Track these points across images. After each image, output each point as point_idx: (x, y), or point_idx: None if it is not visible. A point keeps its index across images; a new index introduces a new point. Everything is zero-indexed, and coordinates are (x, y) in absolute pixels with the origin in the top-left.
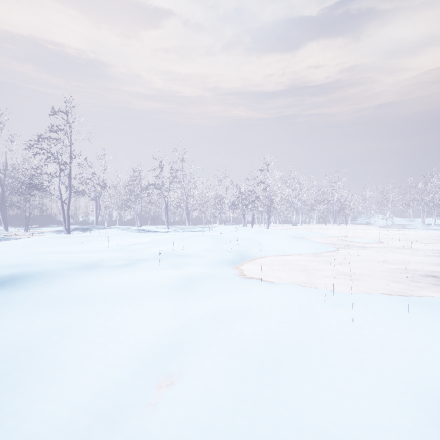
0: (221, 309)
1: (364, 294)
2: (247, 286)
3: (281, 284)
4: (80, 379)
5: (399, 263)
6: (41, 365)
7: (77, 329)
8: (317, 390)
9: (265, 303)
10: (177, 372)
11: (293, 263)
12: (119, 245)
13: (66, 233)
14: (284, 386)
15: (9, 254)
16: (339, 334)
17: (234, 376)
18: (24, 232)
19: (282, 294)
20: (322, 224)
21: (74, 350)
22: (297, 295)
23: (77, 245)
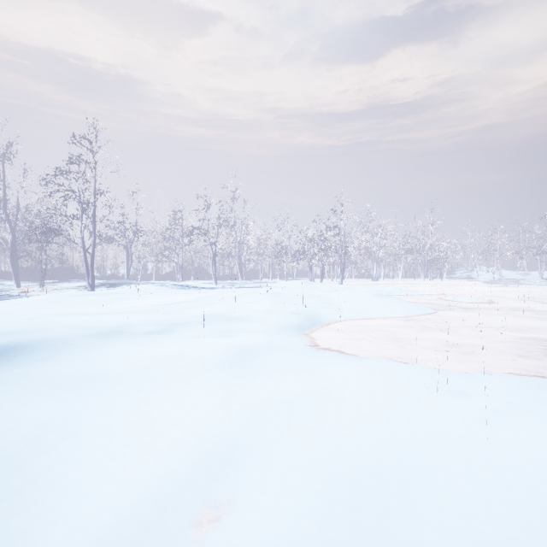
0: (288, 396)
1: (486, 375)
2: (322, 361)
3: (367, 358)
4: (78, 513)
5: (519, 330)
6: (24, 485)
7: (83, 427)
8: (449, 540)
9: (349, 387)
10: (225, 498)
11: (378, 329)
12: (154, 305)
13: (89, 289)
14: (394, 532)
15: (10, 317)
16: (465, 439)
17: (314, 511)
18: (39, 288)
19: (371, 374)
20: (410, 279)
21: (75, 460)
22: (393, 377)
23: (100, 305)
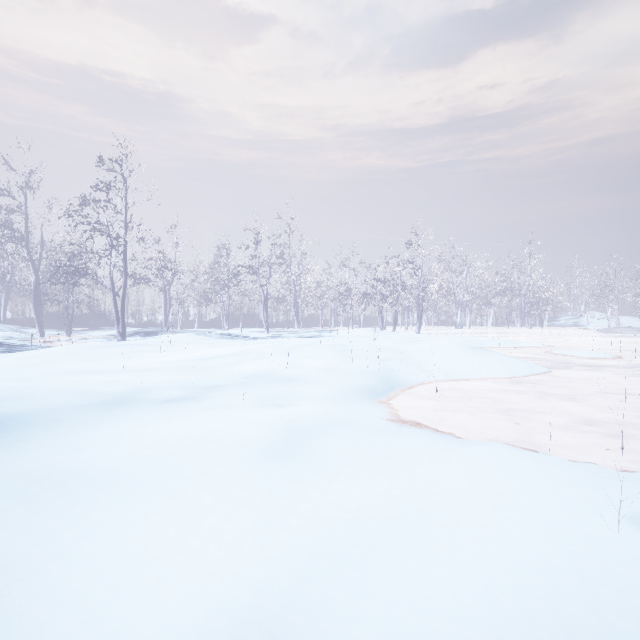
0: (363, 516)
1: None
2: (408, 448)
3: (473, 444)
4: None
5: None
6: None
7: (18, 584)
8: None
9: (459, 501)
10: None
11: (476, 394)
12: (188, 360)
13: (120, 339)
14: None
15: None
16: None
17: None
18: (65, 337)
19: (487, 474)
20: (502, 326)
21: None
22: (524, 481)
23: (124, 359)
